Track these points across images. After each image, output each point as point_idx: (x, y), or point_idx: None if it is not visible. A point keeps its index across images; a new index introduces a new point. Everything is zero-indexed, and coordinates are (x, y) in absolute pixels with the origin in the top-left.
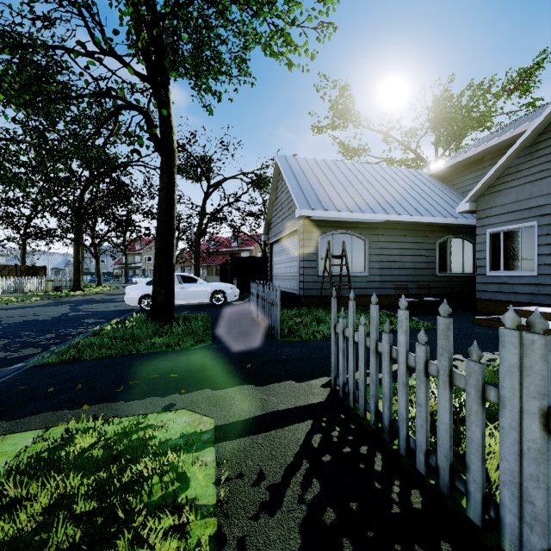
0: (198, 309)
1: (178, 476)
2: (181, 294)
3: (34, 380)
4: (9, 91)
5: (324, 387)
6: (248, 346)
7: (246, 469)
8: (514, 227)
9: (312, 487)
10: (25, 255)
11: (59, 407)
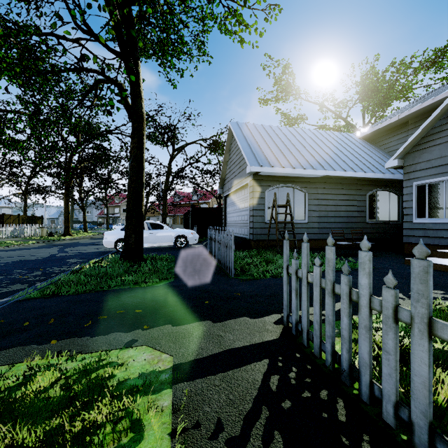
0: (164, 251)
1: (132, 425)
2: (150, 238)
3: (14, 314)
4: (2, 64)
5: (276, 324)
6: (206, 283)
7: (203, 417)
8: (438, 180)
9: (275, 442)
10: (26, 207)
11: (30, 342)
